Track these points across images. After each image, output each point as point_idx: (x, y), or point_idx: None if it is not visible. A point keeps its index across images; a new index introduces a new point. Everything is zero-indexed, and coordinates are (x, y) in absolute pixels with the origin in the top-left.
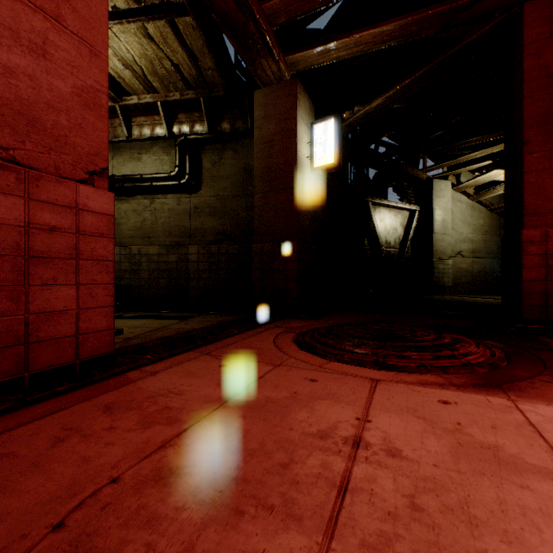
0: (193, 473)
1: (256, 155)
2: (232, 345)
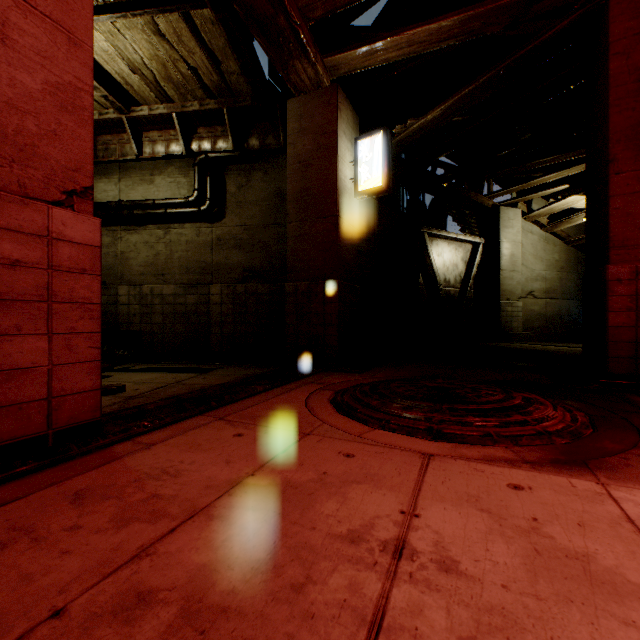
0: (170, 601)
1: (289, 177)
2: (253, 406)
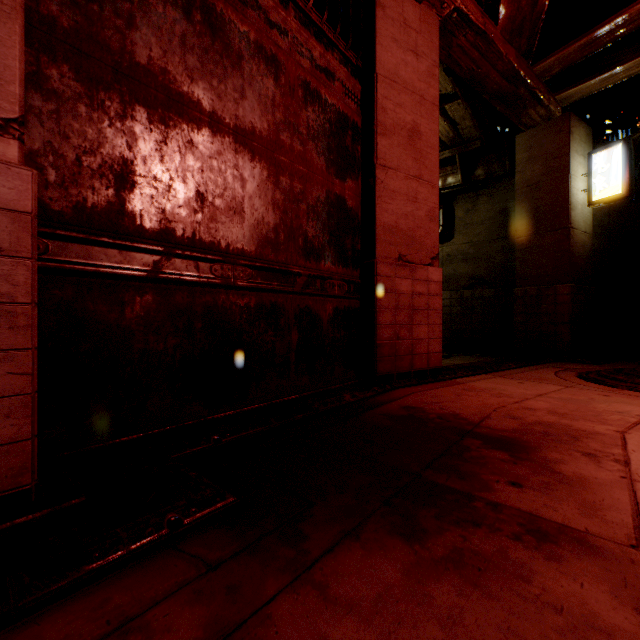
0: (542, 410)
1: (517, 200)
2: (515, 374)
